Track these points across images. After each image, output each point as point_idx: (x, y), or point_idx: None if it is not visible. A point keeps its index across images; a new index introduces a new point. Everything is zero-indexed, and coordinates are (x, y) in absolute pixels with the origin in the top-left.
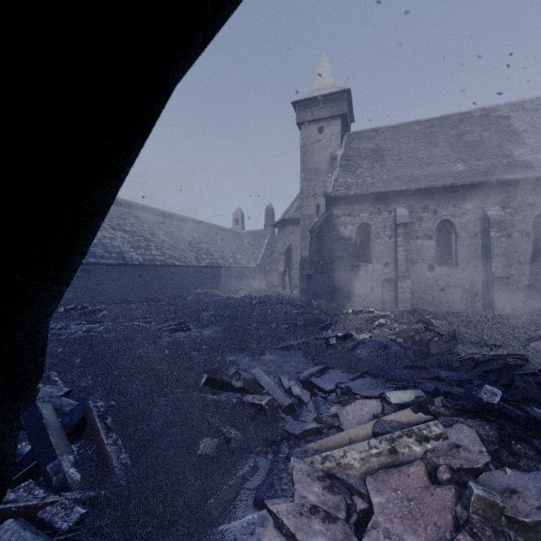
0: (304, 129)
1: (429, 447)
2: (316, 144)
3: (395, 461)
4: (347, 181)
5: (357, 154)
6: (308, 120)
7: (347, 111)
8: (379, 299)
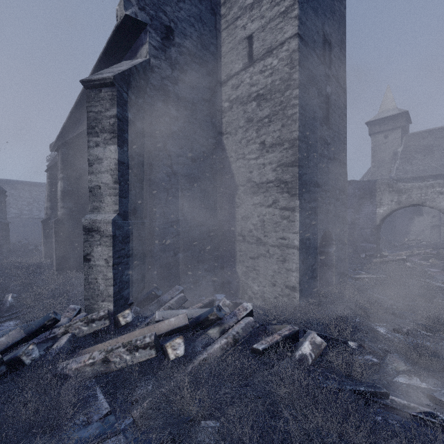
0: (374, 137)
1: (420, 251)
2: (382, 145)
3: (412, 253)
4: (405, 168)
5: (413, 150)
6: (377, 132)
7: (406, 122)
8: (428, 237)
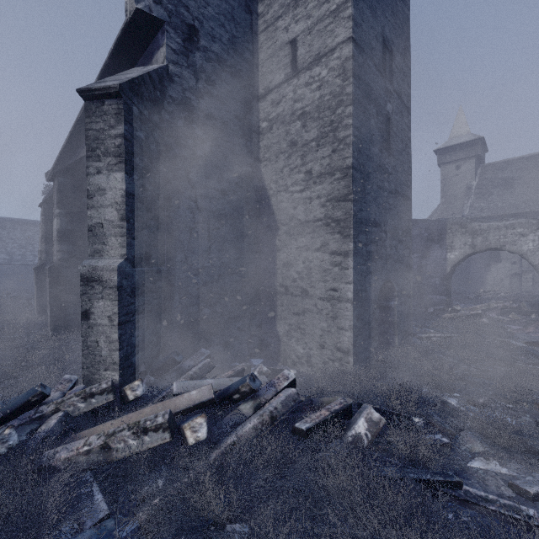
0: (444, 168)
1: (498, 305)
2: (454, 177)
3: (489, 307)
4: (480, 205)
5: (490, 183)
6: (447, 161)
7: (481, 150)
8: (507, 287)
